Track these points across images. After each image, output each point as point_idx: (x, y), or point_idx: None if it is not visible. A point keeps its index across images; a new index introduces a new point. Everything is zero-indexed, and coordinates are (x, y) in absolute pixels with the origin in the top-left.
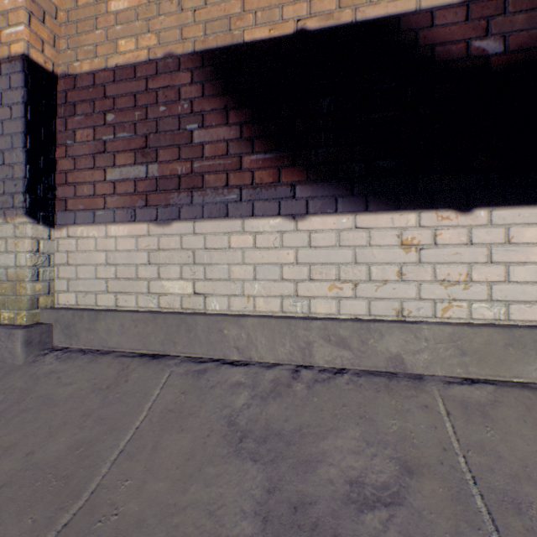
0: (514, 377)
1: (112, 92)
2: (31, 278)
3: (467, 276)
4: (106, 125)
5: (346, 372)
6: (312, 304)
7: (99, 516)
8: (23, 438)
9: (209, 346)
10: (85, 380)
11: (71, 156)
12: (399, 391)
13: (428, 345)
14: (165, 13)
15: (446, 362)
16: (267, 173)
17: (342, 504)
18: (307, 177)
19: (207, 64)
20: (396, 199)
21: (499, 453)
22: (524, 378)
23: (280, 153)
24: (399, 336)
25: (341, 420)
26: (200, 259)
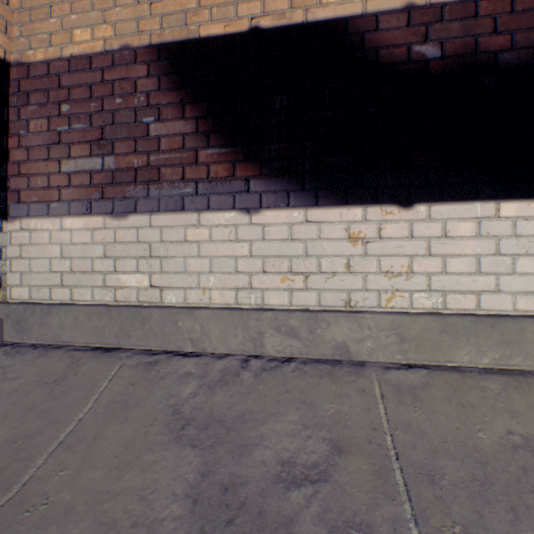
0: (448, 362)
1: (67, 82)
2: None
3: (409, 268)
4: (61, 116)
5: (294, 361)
6: (266, 296)
7: (28, 506)
8: None
9: (163, 339)
10: (32, 374)
11: (25, 146)
12: (341, 377)
13: (371, 333)
14: (122, 4)
15: (388, 349)
16: (222, 167)
17: (272, 483)
18: (261, 172)
19: (164, 57)
20: (344, 194)
21: (423, 431)
22: (457, 363)
23: (235, 148)
24: (345, 325)
25: (283, 406)
26: (157, 252)
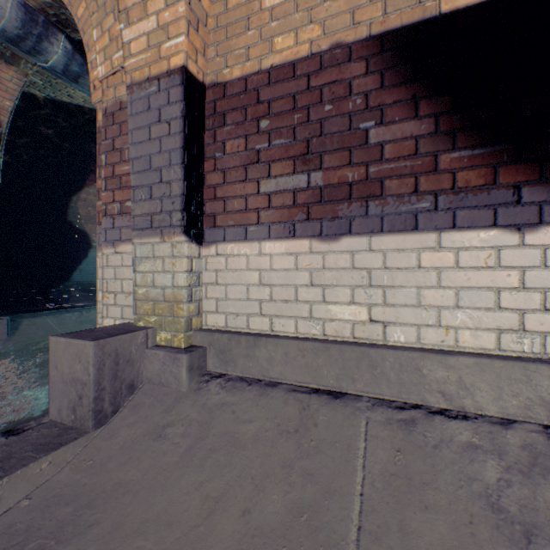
0: None
1: (266, 96)
2: (186, 298)
3: None
4: (259, 133)
5: None
6: (548, 343)
7: None
8: (227, 488)
9: (400, 387)
10: (264, 418)
11: (220, 169)
12: None
13: None
14: None
15: None
16: (475, 173)
17: None
18: (540, 175)
19: (387, 48)
20: None
21: None
22: None
23: (496, 147)
24: None
25: None
26: (378, 281)
